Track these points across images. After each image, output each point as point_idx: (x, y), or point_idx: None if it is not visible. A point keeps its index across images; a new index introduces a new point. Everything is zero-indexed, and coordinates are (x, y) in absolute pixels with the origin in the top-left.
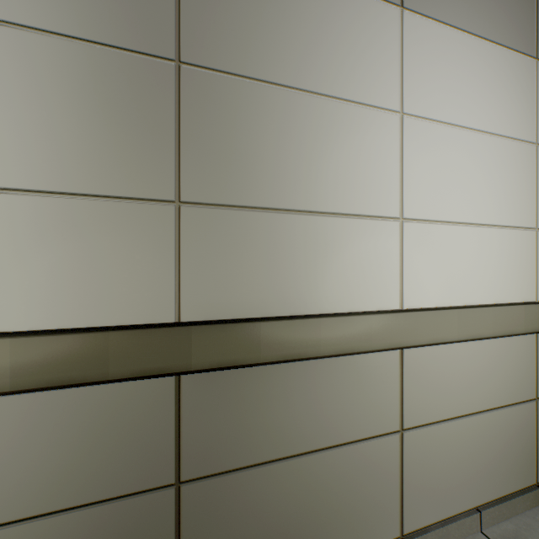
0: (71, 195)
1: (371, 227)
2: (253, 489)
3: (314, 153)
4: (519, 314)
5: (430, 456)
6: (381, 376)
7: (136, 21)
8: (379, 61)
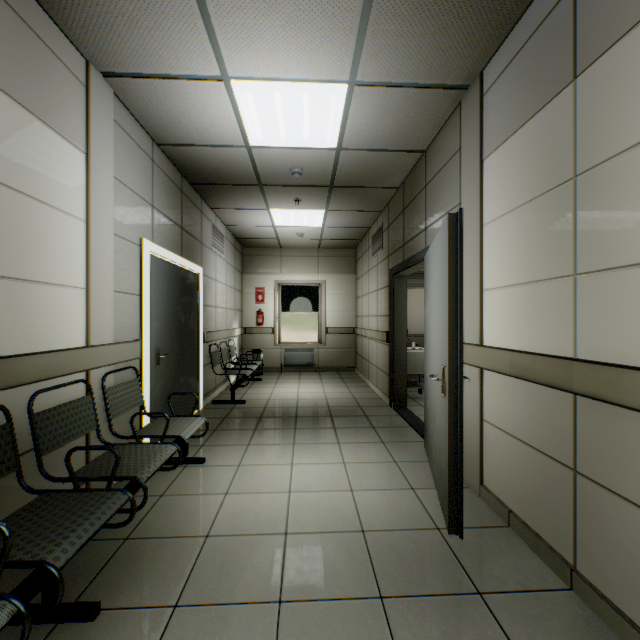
0: (530, 283)
1: None
2: (629, 523)
3: None
4: None
5: None
6: None
7: (554, 169)
8: None
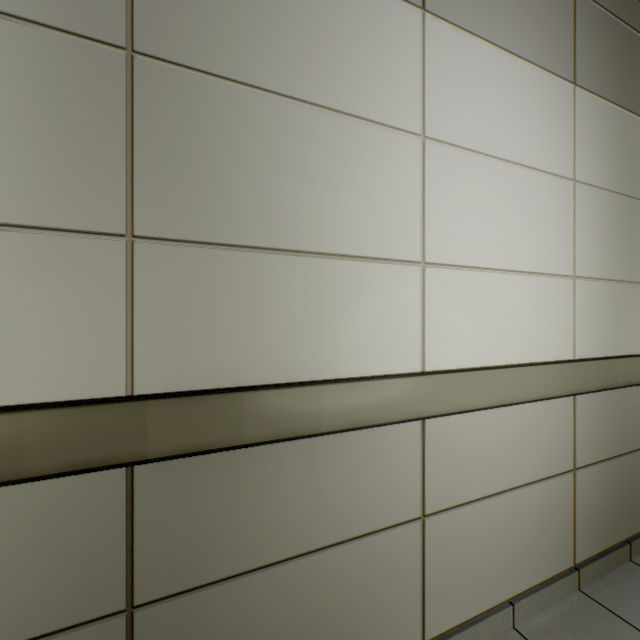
0: None
1: (387, 273)
2: (236, 606)
3: (315, 180)
4: (555, 374)
5: (457, 544)
6: (398, 452)
7: None
8: (396, 72)
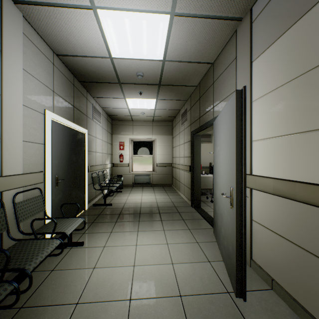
0: (288, 135)
1: None
2: None
3: None
4: None
5: None
6: None
7: (308, 58)
8: None
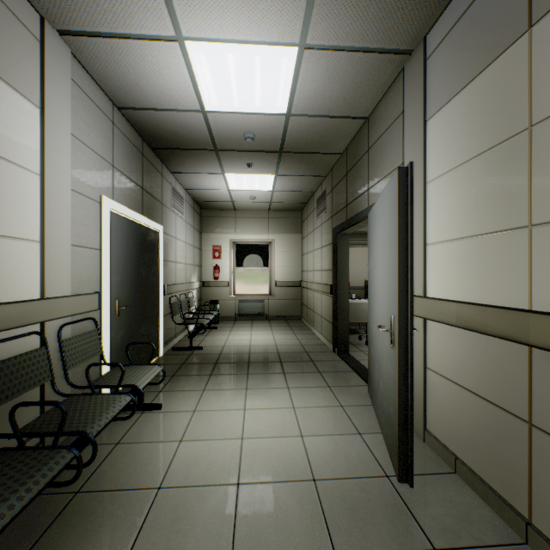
0: (478, 236)
1: None
2: None
3: None
4: None
5: None
6: None
7: (505, 121)
8: None
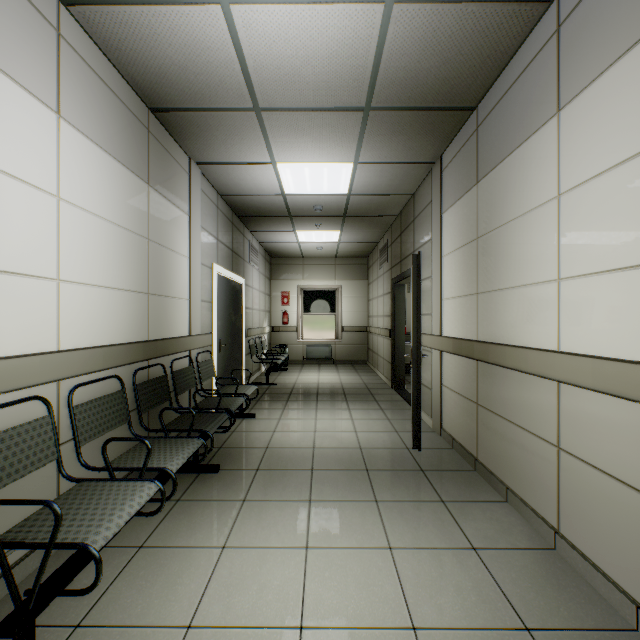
0: (461, 296)
1: (538, 290)
2: (493, 424)
3: (512, 254)
4: None
5: (582, 490)
6: (544, 397)
7: (470, 231)
8: (543, 170)
